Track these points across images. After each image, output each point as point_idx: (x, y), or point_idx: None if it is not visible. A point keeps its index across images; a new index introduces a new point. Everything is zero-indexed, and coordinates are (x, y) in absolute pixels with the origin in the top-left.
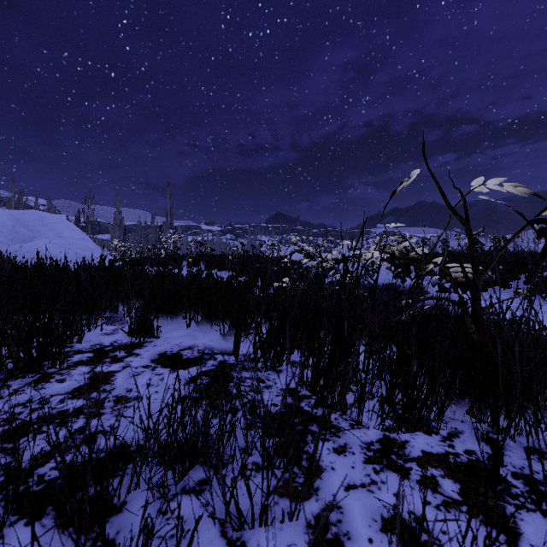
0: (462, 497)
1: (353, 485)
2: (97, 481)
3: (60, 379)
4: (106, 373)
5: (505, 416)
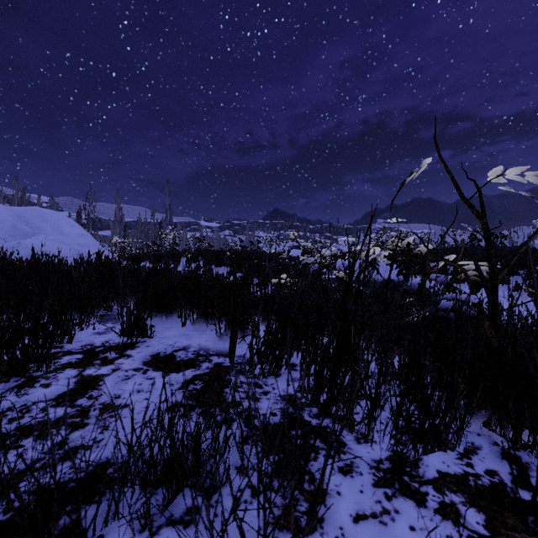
0: (489, 531)
1: (362, 515)
2: (72, 509)
3: (45, 383)
4: (94, 377)
5: (530, 432)
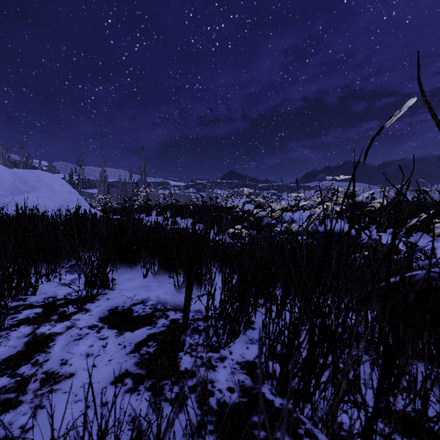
0: None
1: None
2: None
3: None
4: (46, 337)
5: None
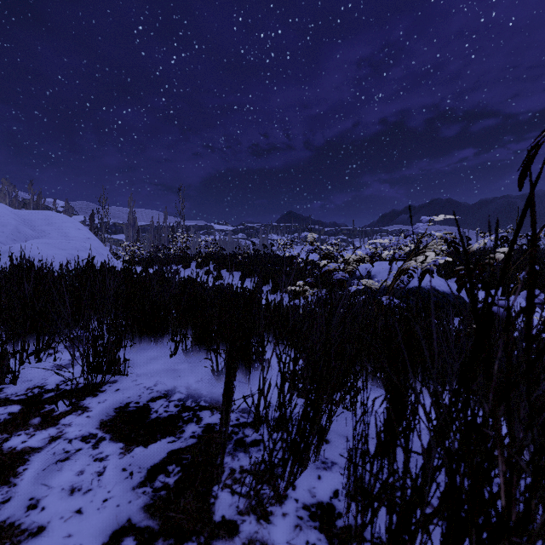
0: None
1: None
2: None
3: None
4: (16, 455)
5: None
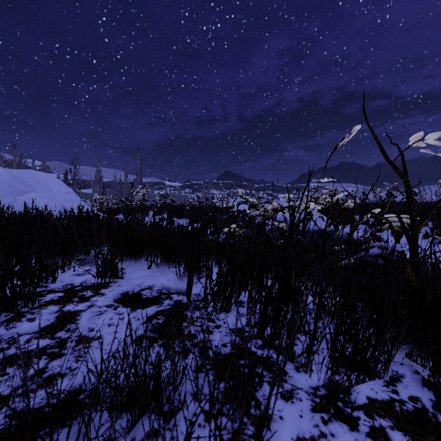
0: None
1: (302, 438)
2: (47, 431)
3: (30, 318)
4: (72, 313)
5: None
